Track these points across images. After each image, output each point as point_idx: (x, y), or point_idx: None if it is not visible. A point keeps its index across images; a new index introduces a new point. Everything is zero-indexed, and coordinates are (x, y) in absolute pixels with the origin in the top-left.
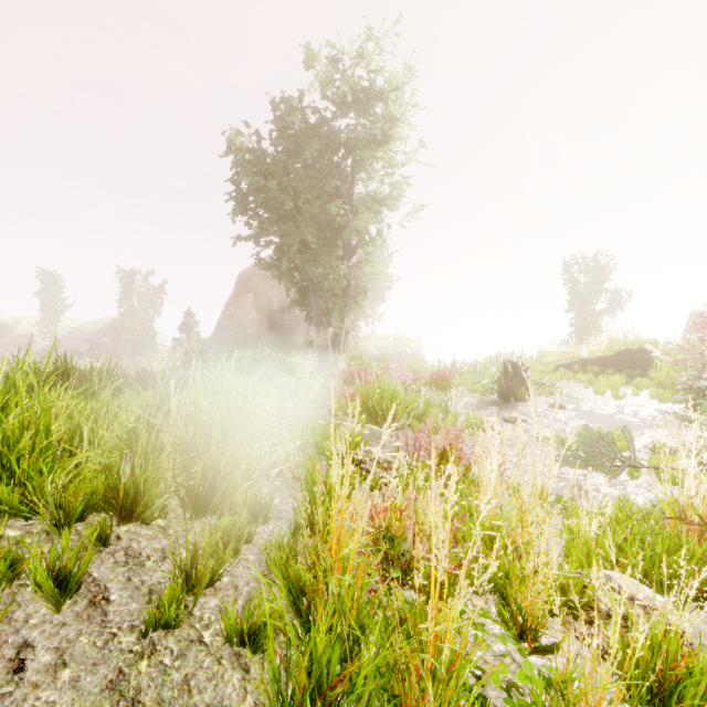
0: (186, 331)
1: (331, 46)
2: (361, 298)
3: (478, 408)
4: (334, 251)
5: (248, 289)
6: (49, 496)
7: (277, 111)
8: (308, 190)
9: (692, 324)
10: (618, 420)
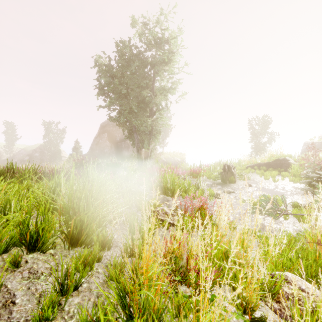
0: (75, 150)
1: (144, 17)
2: (158, 135)
3: (212, 186)
4: (145, 113)
5: (105, 131)
6: None
7: (118, 47)
8: (133, 84)
9: (304, 148)
10: (275, 191)
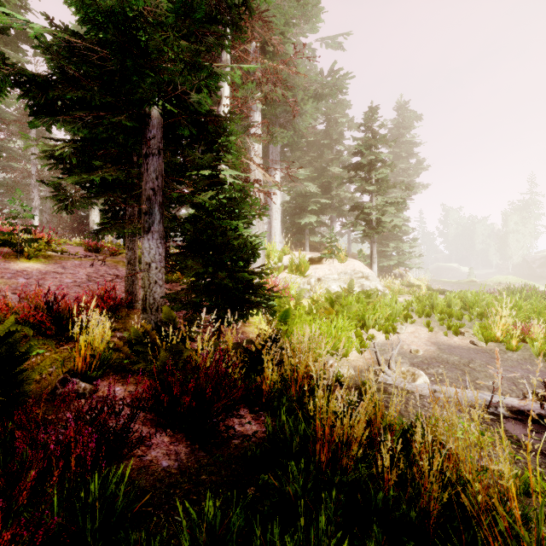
0: None
1: None
2: None
3: None
4: None
5: None
6: (476, 312)
7: None
8: None
9: None
10: None
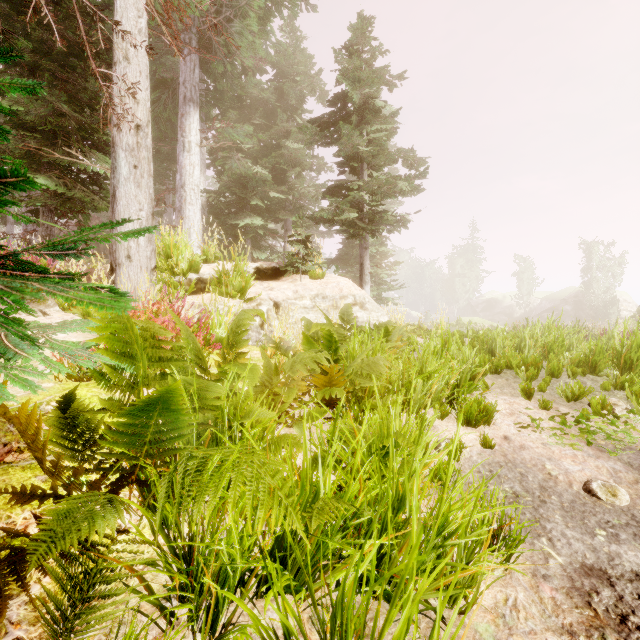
0: None
1: None
2: None
3: None
4: None
5: None
6: (565, 360)
7: None
8: None
9: None
10: None
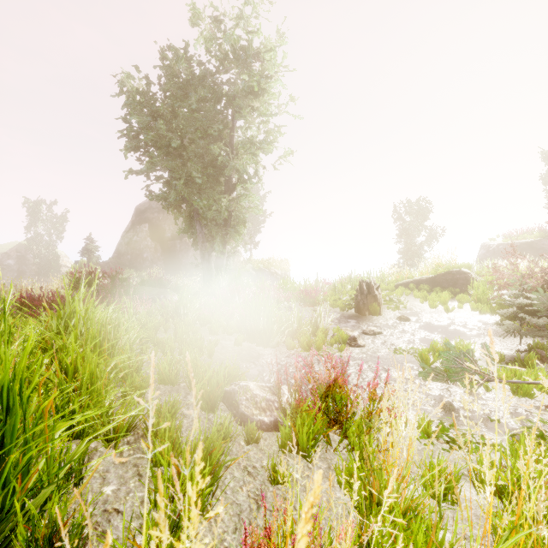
0: (87, 255)
1: (214, 8)
2: (240, 227)
3: (341, 321)
4: (217, 186)
5: (144, 220)
6: None
7: (166, 60)
8: (194, 131)
9: (482, 253)
10: (452, 330)
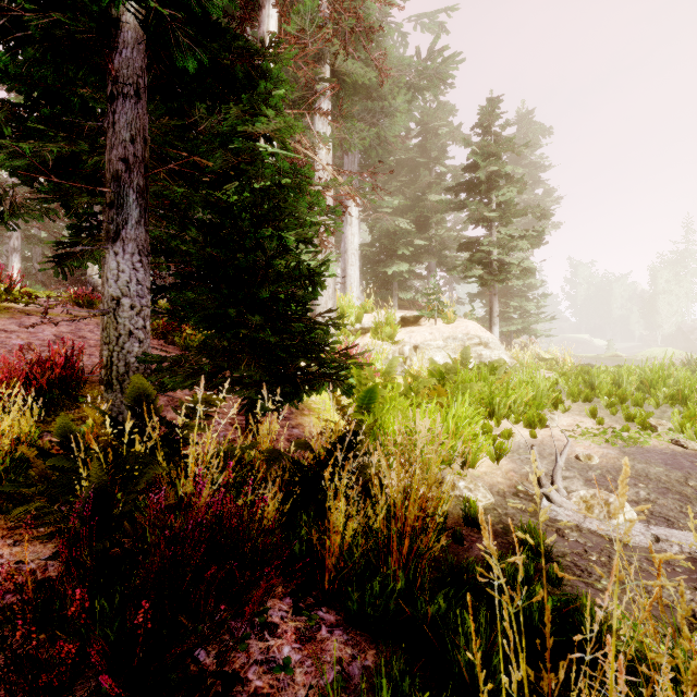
0: None
1: None
2: None
3: None
4: None
5: None
6: (662, 394)
7: None
8: None
9: None
10: None
